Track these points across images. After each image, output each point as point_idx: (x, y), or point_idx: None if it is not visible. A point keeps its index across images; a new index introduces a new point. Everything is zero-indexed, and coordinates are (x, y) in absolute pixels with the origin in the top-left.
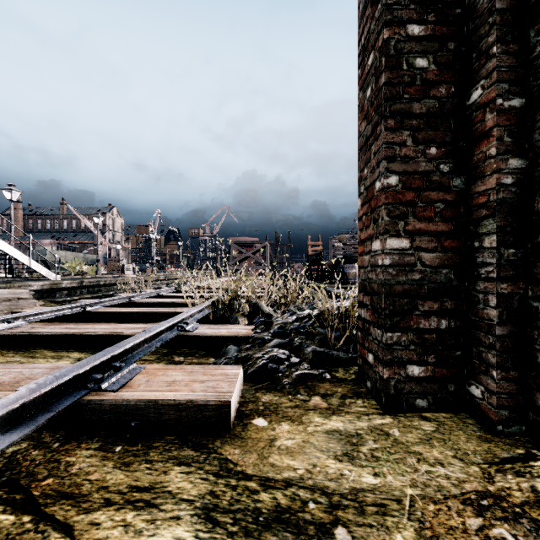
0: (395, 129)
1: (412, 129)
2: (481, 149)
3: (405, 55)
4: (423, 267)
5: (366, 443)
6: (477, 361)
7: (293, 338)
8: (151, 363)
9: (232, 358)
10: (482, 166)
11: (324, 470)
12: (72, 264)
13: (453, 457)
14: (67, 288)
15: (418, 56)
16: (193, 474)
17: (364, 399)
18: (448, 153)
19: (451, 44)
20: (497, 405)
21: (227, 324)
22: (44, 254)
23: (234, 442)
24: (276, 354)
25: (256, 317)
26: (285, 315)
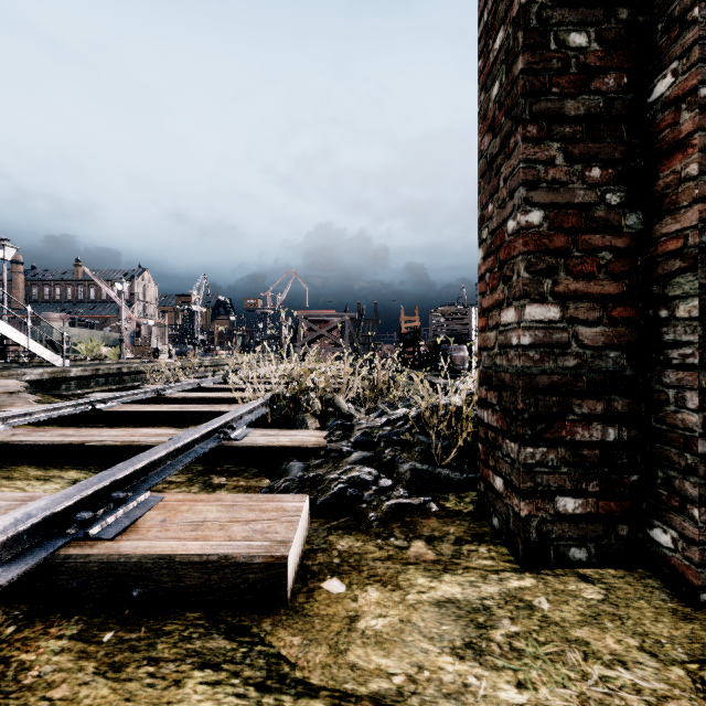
0: (538, 140)
1: (563, 140)
2: (672, 168)
3: (553, 28)
4: (580, 348)
5: (499, 623)
6: (664, 492)
7: (382, 450)
8: (178, 487)
9: (295, 479)
10: (673, 194)
11: (436, 676)
12: (87, 345)
13: (639, 650)
14: (76, 377)
15: (572, 29)
16: (223, 686)
17: (490, 545)
18: (618, 177)
19: (623, 11)
20: (700, 562)
21: (291, 428)
22: (50, 332)
23: (293, 623)
24: (358, 475)
25: (331, 418)
26: (371, 416)
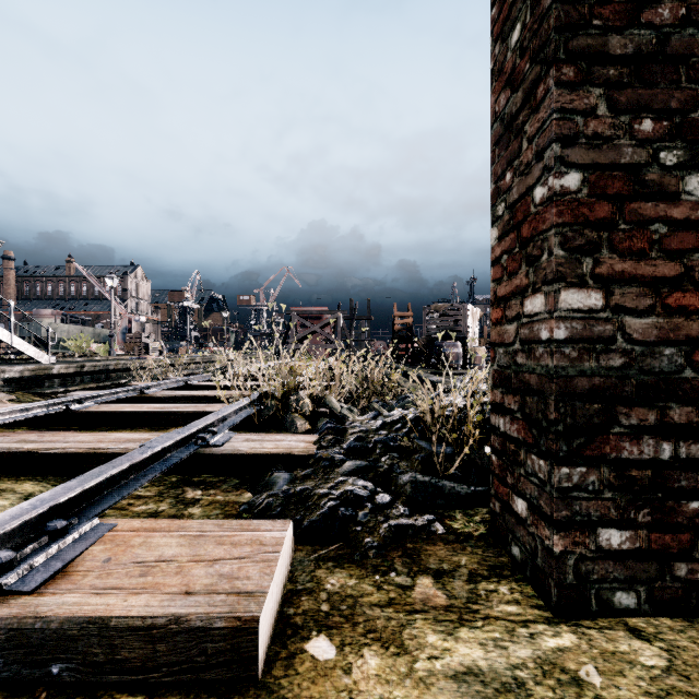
0: (575, 84)
1: (607, 85)
2: None
3: None
4: (627, 343)
5: None
6: None
7: (378, 457)
8: (145, 503)
9: (279, 495)
10: None
11: None
12: (76, 342)
13: None
14: (60, 374)
15: None
16: None
17: (512, 583)
18: (675, 131)
19: None
20: None
21: (279, 429)
22: (39, 328)
23: None
24: (352, 490)
25: (323, 419)
26: (365, 419)
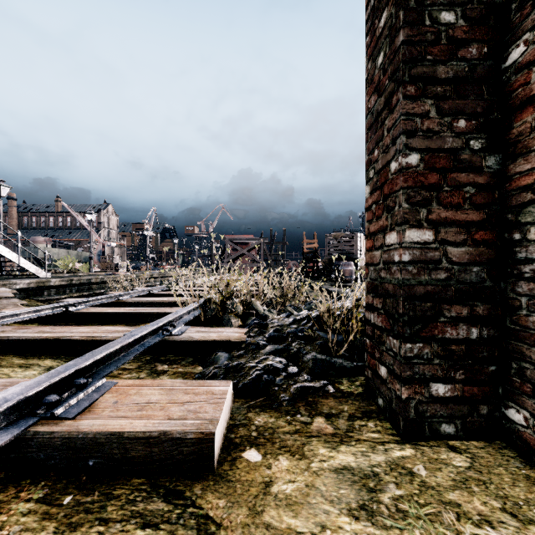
0: (415, 97)
1: (436, 97)
2: (524, 119)
3: (428, 7)
4: (449, 264)
5: (387, 488)
6: (517, 379)
7: (290, 343)
8: (130, 373)
9: (222, 367)
10: (525, 140)
11: (336, 534)
12: (64, 261)
13: (502, 511)
14: (55, 286)
15: (443, 8)
16: None
17: (377, 421)
18: (480, 127)
19: None
20: None
21: (219, 325)
22: (36, 251)
23: (219, 488)
24: (271, 363)
25: (250, 318)
26: (281, 317)
